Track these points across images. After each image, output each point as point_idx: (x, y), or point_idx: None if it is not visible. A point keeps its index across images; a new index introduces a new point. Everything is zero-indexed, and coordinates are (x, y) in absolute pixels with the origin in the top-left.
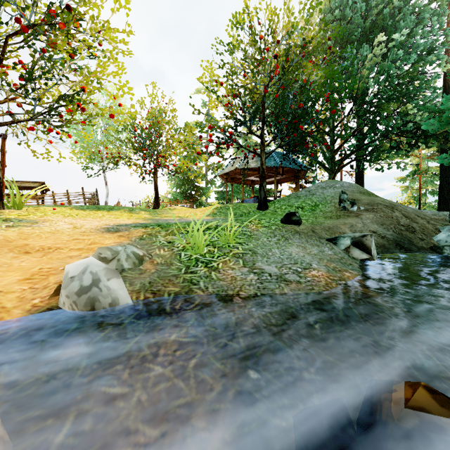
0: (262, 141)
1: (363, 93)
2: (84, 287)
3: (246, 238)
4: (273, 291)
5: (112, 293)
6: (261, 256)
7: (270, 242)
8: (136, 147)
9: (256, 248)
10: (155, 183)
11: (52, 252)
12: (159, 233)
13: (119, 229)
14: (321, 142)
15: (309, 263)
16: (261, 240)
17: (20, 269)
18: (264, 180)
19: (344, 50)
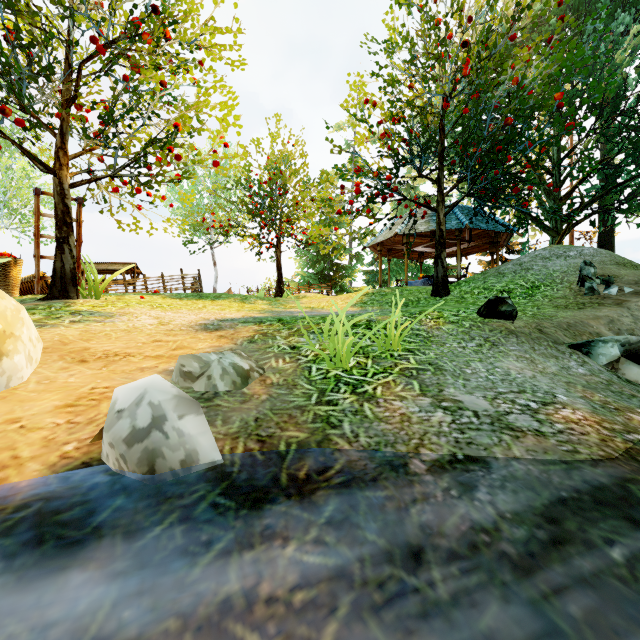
0: (440, 187)
1: (615, 98)
2: (137, 431)
3: (420, 341)
4: (490, 451)
5: (187, 442)
6: (452, 376)
7: (464, 349)
8: (251, 210)
9: (442, 360)
10: (278, 261)
11: (118, 360)
12: (278, 333)
13: (221, 326)
14: (542, 182)
15: (548, 391)
16: (449, 346)
17: (64, 388)
18: (442, 248)
19: (589, 17)
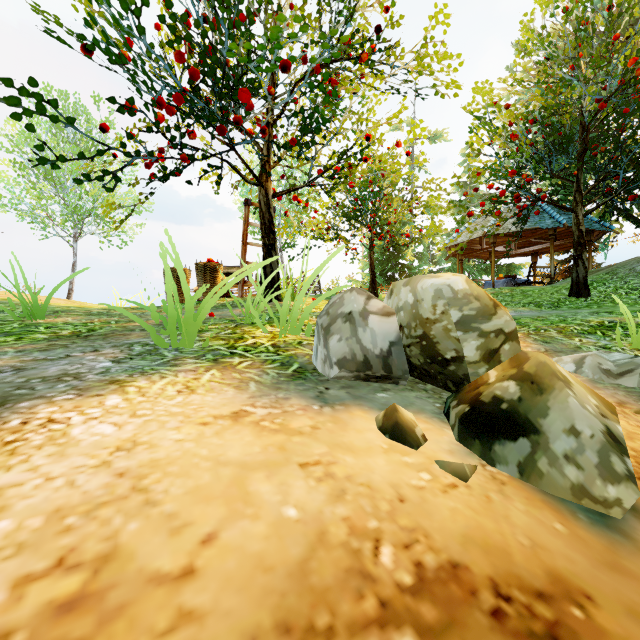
0: (578, 188)
1: None
2: None
3: None
4: None
5: None
6: None
7: None
8: (349, 213)
9: None
10: (371, 262)
11: None
12: (548, 334)
13: None
14: None
15: None
16: None
17: None
18: (583, 249)
19: None
